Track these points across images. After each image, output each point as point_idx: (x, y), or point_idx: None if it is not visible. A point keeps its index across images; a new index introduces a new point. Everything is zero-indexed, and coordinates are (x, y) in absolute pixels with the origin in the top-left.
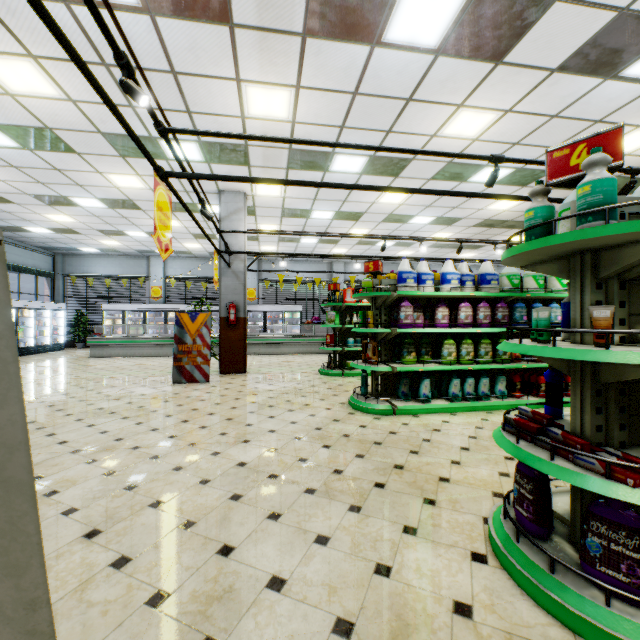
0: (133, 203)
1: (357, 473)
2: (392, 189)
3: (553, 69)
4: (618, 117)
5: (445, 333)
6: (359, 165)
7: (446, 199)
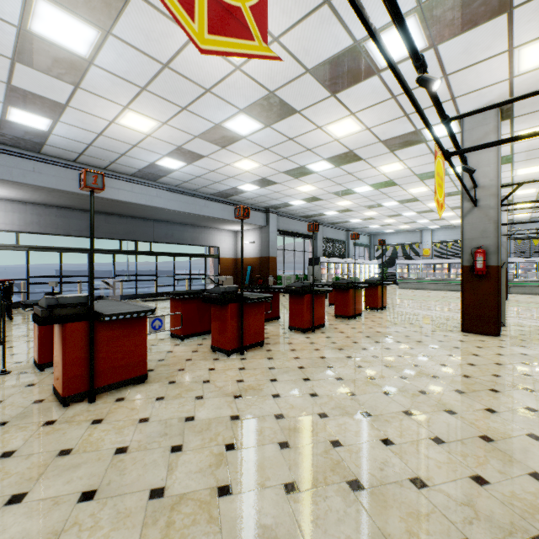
0: (431, 210)
1: None
2: None
3: None
4: None
5: None
6: None
7: None
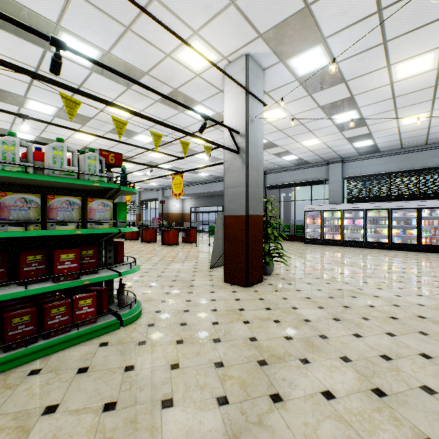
0: (331, 104)
1: None
2: None
3: None
4: None
5: None
6: None
7: None
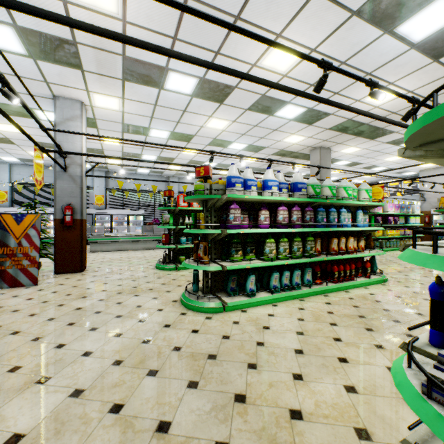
0: None
1: (190, 425)
2: (230, 71)
3: (354, 11)
4: (381, 72)
5: (264, 233)
6: (190, 86)
7: (257, 129)
